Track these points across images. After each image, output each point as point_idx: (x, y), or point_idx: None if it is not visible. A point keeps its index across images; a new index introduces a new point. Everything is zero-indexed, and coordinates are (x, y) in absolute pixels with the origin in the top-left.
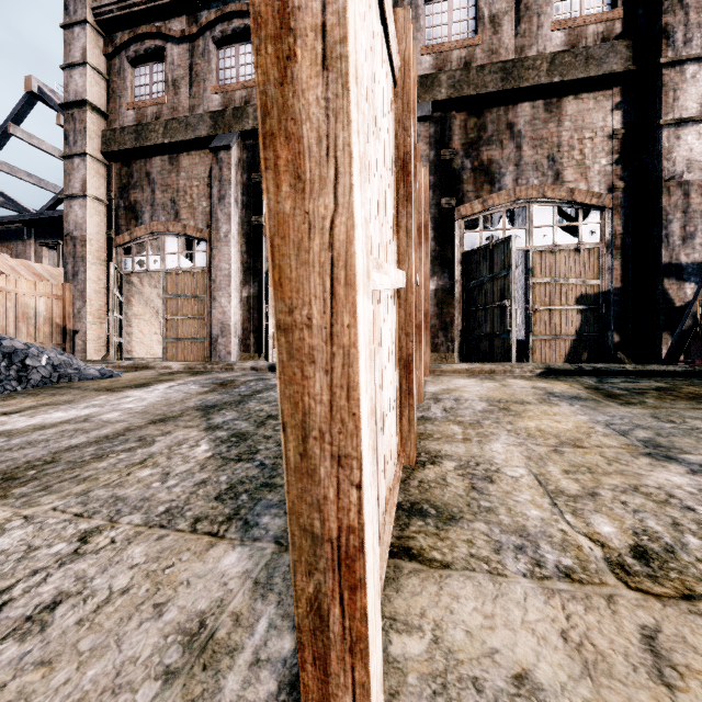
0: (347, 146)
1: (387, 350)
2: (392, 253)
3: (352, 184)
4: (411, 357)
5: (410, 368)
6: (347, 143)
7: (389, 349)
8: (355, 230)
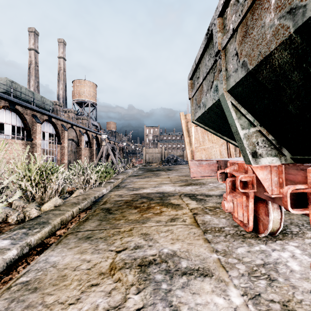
0: (186, 145)
1: (216, 153)
2: (220, 140)
3: (186, 147)
4: (231, 154)
5: (231, 156)
6: (186, 145)
7: (218, 153)
8: (186, 148)
